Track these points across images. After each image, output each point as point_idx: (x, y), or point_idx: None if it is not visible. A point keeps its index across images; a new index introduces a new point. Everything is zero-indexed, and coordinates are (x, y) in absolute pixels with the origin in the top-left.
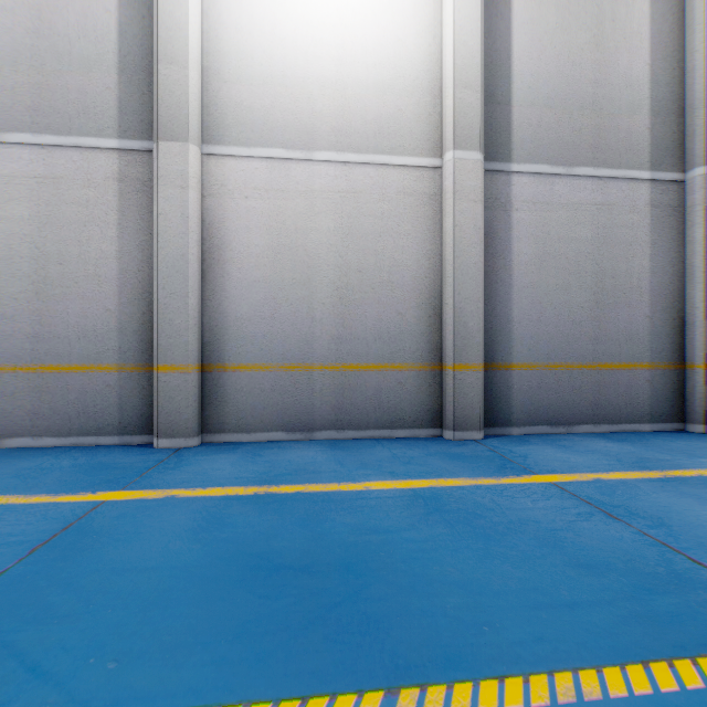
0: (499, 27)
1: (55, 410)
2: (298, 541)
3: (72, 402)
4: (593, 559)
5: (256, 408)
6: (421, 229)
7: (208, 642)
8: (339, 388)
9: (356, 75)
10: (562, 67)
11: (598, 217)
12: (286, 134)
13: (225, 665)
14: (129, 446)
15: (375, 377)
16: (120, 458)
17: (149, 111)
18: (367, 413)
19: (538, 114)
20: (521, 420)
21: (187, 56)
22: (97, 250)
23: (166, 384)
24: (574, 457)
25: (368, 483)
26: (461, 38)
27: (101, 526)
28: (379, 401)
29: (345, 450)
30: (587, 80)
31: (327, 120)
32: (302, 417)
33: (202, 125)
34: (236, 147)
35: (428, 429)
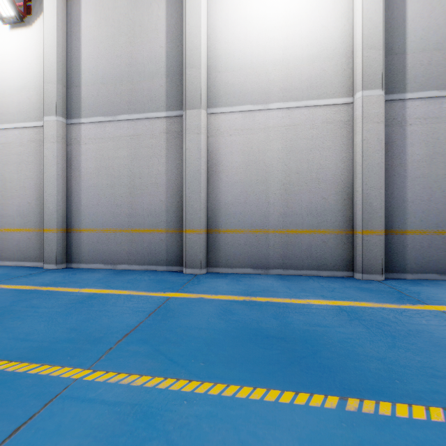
0: (396, 2)
1: (138, 251)
2: (275, 325)
3: (145, 248)
4: None
5: (236, 254)
6: (338, 144)
7: (242, 362)
8: (284, 244)
9: (295, 54)
10: None
11: None
12: (253, 96)
13: (253, 373)
14: (171, 272)
15: (307, 238)
16: (170, 277)
17: (180, 94)
18: (302, 260)
19: (428, 56)
20: (414, 269)
21: (200, 62)
22: (156, 170)
23: (189, 240)
24: None
25: (308, 300)
26: (367, 16)
27: (174, 308)
28: (310, 253)
29: (289, 281)
30: None
31: (277, 84)
32: (262, 260)
33: (207, 98)
34: (225, 107)
35: (343, 271)
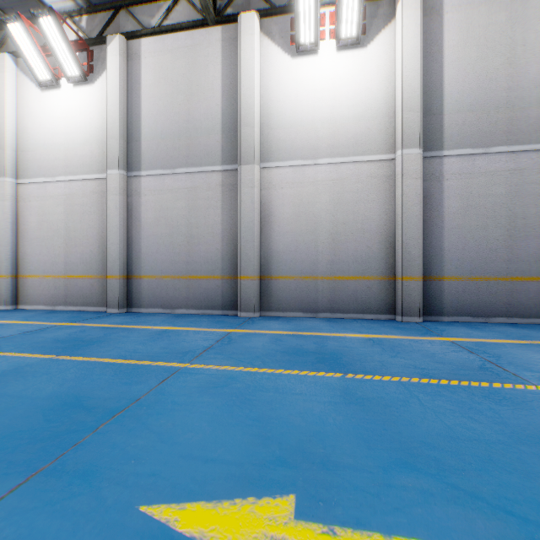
0: (434, 67)
1: (195, 297)
2: (313, 347)
3: (202, 293)
4: (445, 361)
5: (287, 299)
6: (382, 197)
7: (287, 362)
8: (332, 289)
9: (342, 113)
10: (481, 83)
11: (510, 178)
12: (303, 152)
13: (294, 366)
14: (227, 315)
15: (353, 283)
16: (227, 319)
17: (235, 149)
18: (348, 304)
19: (463, 117)
20: (450, 312)
21: (254, 121)
22: (212, 220)
23: (244, 285)
24: (476, 333)
25: (346, 334)
26: (406, 82)
27: (235, 338)
28: (355, 297)
29: (335, 322)
30: (501, 88)
31: (325, 141)
32: (311, 304)
33: (260, 153)
34: (277, 162)
35: (386, 315)
